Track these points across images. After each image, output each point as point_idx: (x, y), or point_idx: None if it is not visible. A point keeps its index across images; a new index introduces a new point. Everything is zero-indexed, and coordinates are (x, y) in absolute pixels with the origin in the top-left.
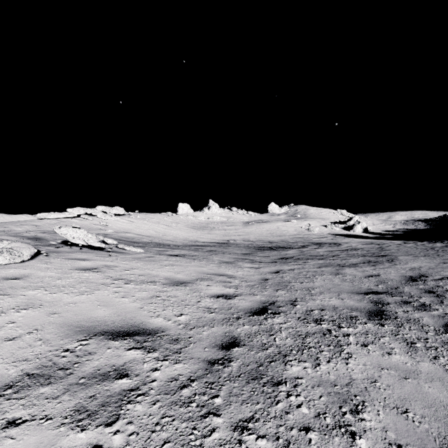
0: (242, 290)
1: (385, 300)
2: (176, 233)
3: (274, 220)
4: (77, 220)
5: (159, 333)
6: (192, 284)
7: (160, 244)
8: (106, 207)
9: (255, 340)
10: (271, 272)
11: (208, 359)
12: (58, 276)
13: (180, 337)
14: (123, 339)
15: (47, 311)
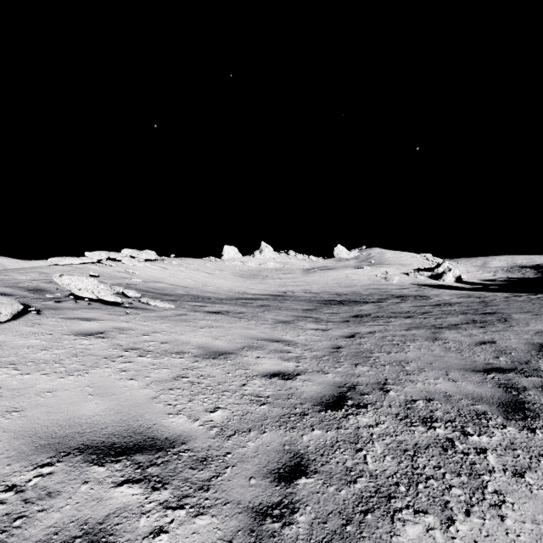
0: (306, 365)
1: (518, 383)
2: (219, 283)
3: (342, 267)
4: (97, 267)
5: (177, 447)
6: (236, 356)
7: (198, 297)
8: (133, 251)
9: (333, 461)
10: (343, 336)
11: (256, 505)
12: (43, 345)
13: (211, 454)
14: (114, 460)
15: (4, 406)
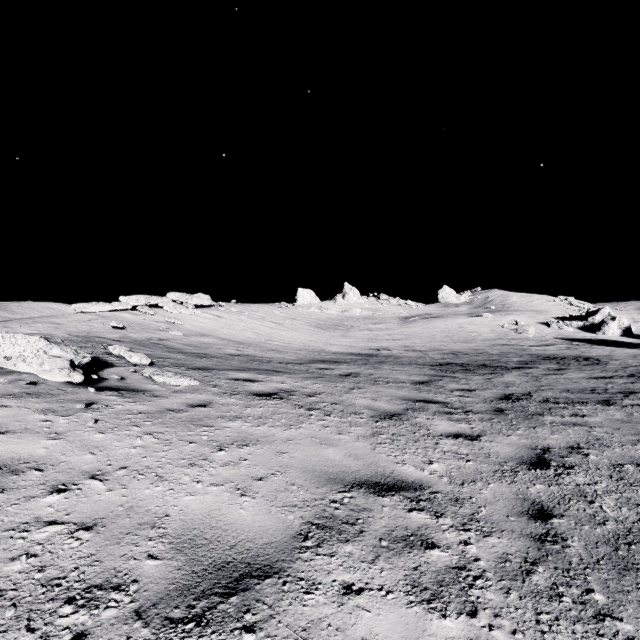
0: (506, 637)
1: None
2: (289, 336)
3: (452, 315)
4: (129, 315)
5: None
6: (279, 589)
7: (254, 359)
8: (181, 294)
9: None
10: (524, 462)
11: None
12: None
13: None
14: None
15: None
